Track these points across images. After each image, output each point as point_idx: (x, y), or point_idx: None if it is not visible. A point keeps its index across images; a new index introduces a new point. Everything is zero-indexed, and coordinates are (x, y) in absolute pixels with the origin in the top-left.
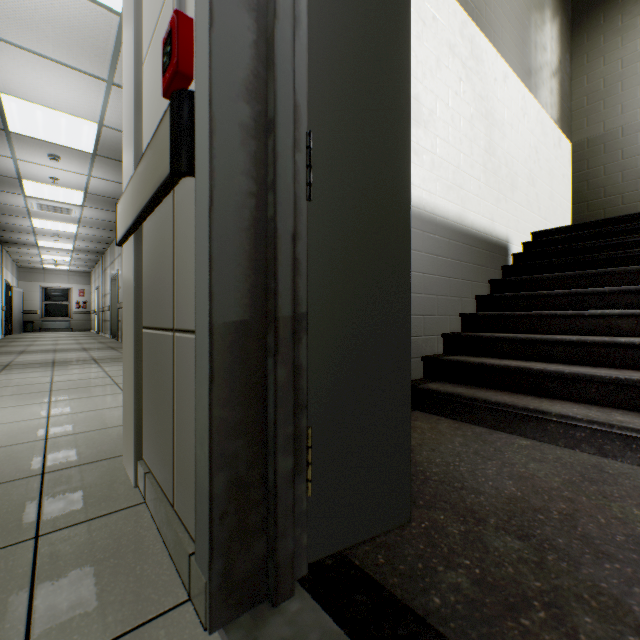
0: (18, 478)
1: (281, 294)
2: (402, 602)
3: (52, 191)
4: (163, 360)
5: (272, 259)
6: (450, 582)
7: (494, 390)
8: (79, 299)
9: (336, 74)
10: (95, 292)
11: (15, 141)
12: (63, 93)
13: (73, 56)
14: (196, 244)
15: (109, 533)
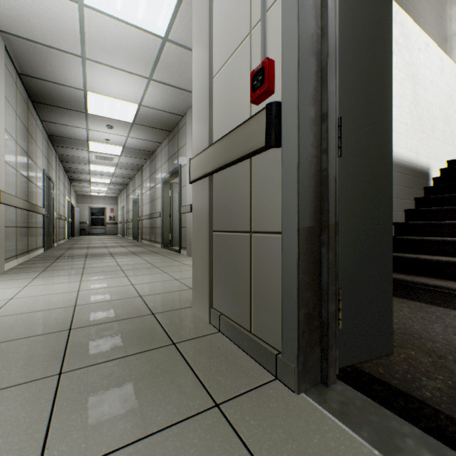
0: (142, 315)
1: (330, 211)
2: (405, 392)
3: (104, 147)
4: (238, 249)
5: (325, 192)
6: (433, 386)
7: (428, 277)
8: (111, 214)
9: (351, 80)
10: (121, 210)
11: (90, 119)
12: (122, 88)
13: (131, 66)
14: (282, 185)
15: (211, 345)
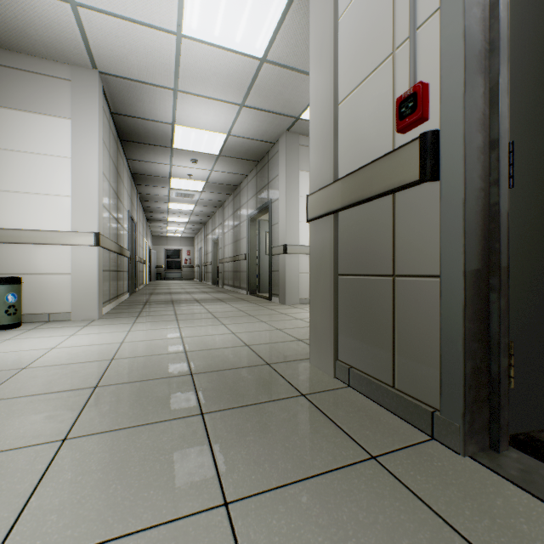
0: (257, 365)
1: (501, 252)
2: None
3: (186, 183)
4: (375, 295)
5: (496, 230)
6: None
7: None
8: (186, 257)
9: (524, 96)
10: (197, 252)
11: (174, 154)
12: (211, 118)
13: (223, 93)
14: (441, 223)
15: (344, 399)
